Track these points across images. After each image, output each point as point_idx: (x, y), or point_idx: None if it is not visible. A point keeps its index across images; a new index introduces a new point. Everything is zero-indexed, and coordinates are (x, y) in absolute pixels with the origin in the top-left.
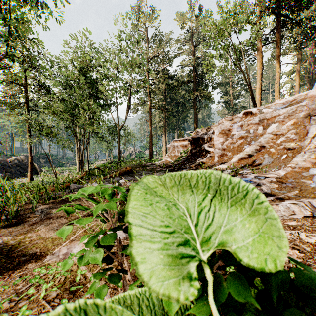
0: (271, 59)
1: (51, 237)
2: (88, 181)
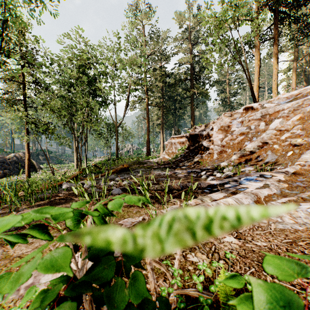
0: (268, 57)
1: (21, 255)
2: (84, 178)
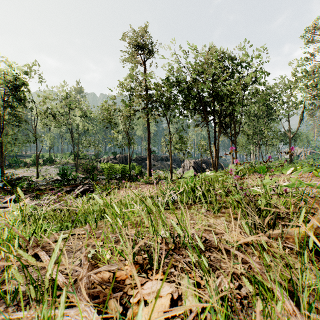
0: None
1: None
2: None
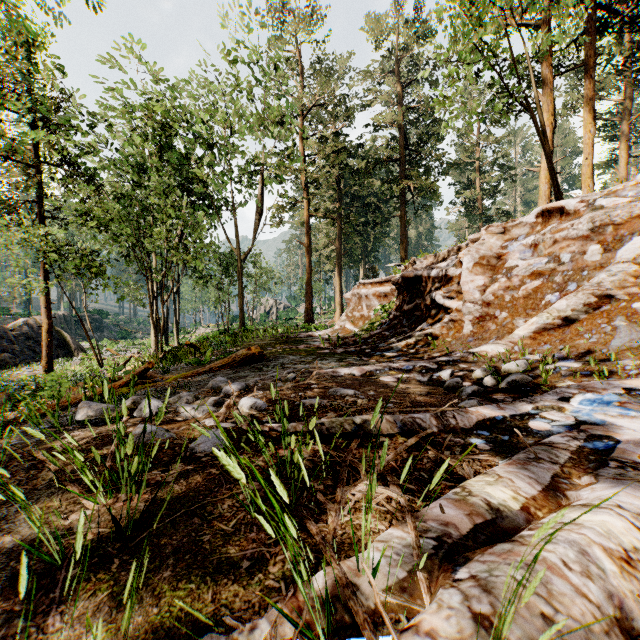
0: (566, 111)
1: None
2: (162, 377)
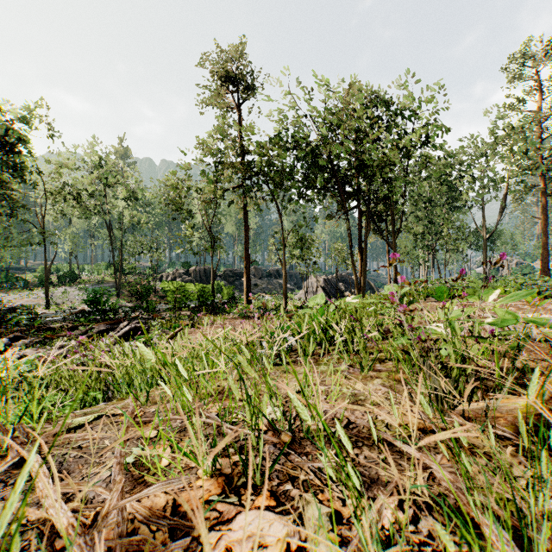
0: None
1: None
2: None
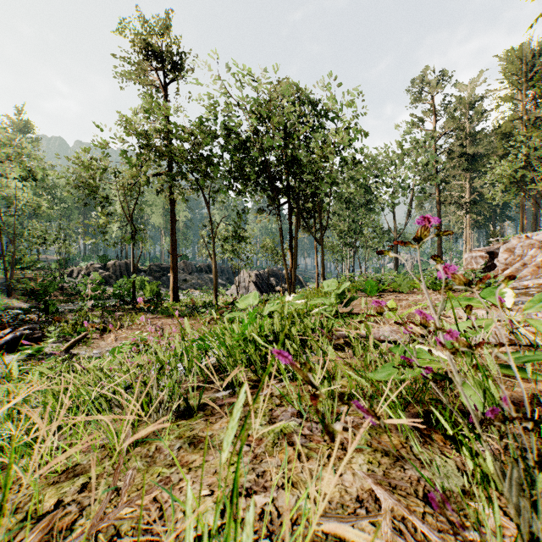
0: None
1: None
2: None
